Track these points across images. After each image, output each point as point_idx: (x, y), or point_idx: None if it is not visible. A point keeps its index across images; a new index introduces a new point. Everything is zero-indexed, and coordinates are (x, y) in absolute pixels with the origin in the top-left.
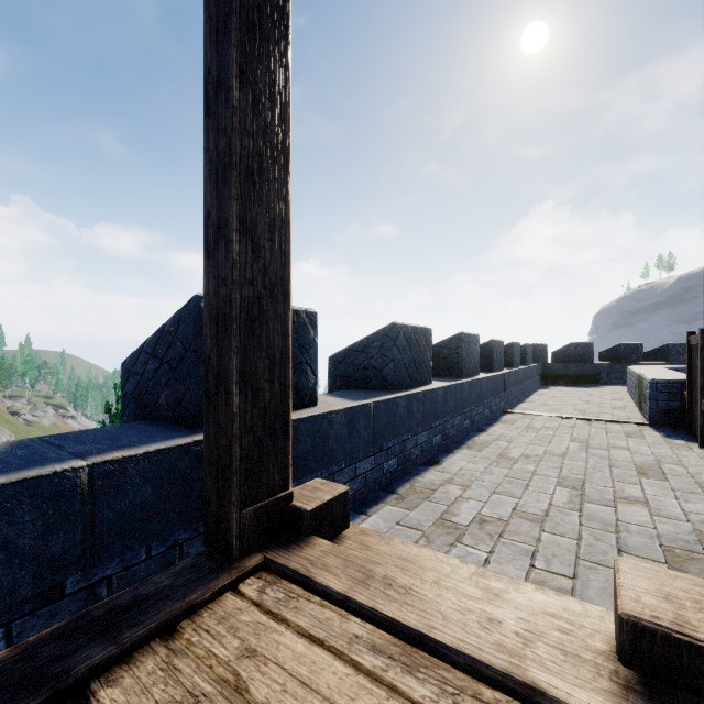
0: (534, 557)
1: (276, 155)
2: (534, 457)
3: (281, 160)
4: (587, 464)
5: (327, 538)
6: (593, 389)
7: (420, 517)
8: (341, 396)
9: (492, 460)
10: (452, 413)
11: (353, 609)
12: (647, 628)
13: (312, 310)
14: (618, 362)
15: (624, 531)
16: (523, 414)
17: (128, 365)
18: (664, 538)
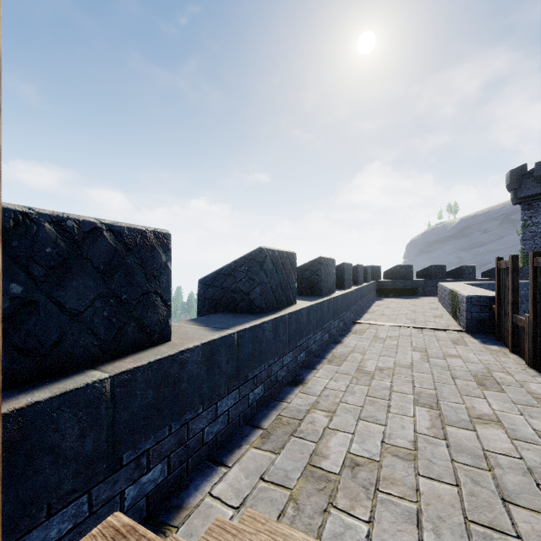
0: (417, 519)
1: None
2: (386, 369)
3: None
4: (433, 376)
5: None
6: (414, 300)
7: (287, 463)
8: (205, 323)
9: (351, 375)
10: (314, 329)
11: None
12: None
13: (164, 231)
14: (430, 279)
15: (494, 465)
16: (368, 324)
17: None
18: (535, 472)
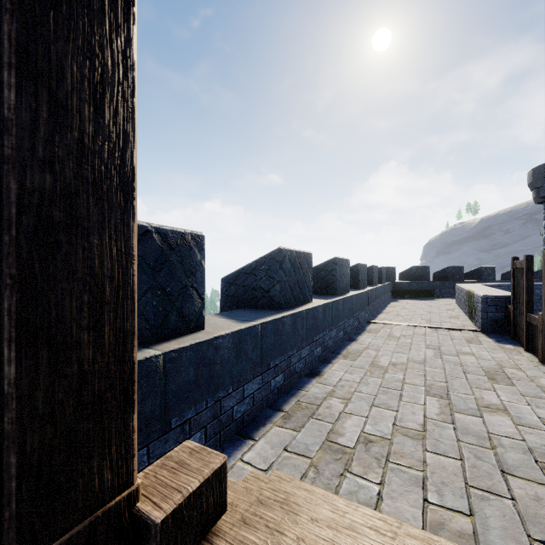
0: (423, 484)
1: None
2: (399, 364)
3: None
4: (445, 371)
5: (191, 544)
6: (431, 302)
7: (307, 439)
8: (230, 317)
9: (365, 369)
10: (330, 326)
11: None
12: None
13: (199, 233)
14: (447, 280)
15: (497, 445)
16: (383, 323)
17: None
18: (535, 451)
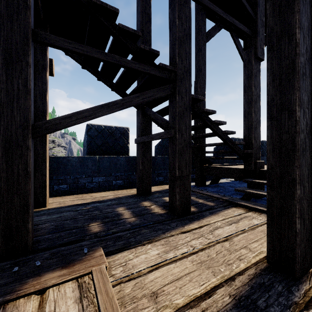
0: None
1: None
2: None
3: None
4: None
5: None
6: None
7: None
8: None
9: None
10: None
11: None
12: None
13: None
14: None
15: None
16: None
17: (215, 148)
18: None
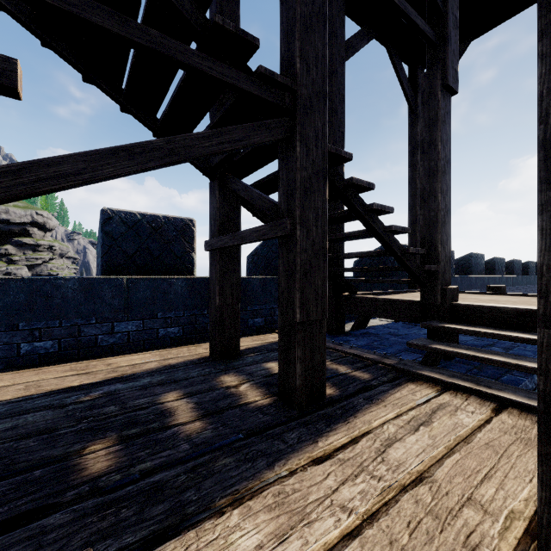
0: None
1: None
2: None
3: None
4: None
5: None
6: None
7: None
8: None
9: None
10: (465, 289)
11: None
12: (490, 286)
13: None
14: None
15: None
16: None
17: (357, 262)
18: None
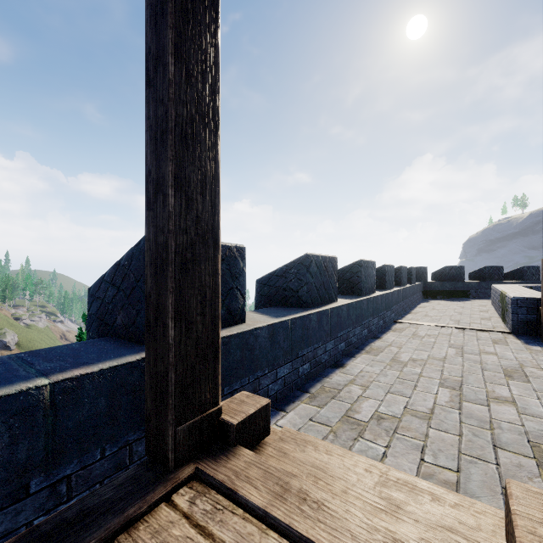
0: (423, 450)
1: (207, 121)
2: (419, 360)
3: (211, 125)
4: (463, 367)
5: (251, 445)
6: (464, 303)
7: (329, 414)
8: (265, 313)
9: (386, 363)
10: (354, 324)
11: (272, 525)
12: None
13: (242, 246)
14: (484, 281)
15: (497, 428)
16: (409, 323)
17: (92, 291)
18: (531, 434)
